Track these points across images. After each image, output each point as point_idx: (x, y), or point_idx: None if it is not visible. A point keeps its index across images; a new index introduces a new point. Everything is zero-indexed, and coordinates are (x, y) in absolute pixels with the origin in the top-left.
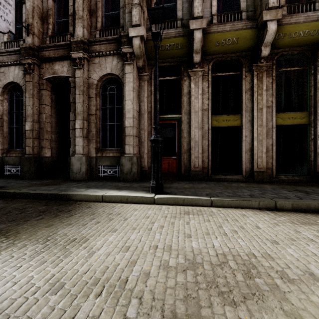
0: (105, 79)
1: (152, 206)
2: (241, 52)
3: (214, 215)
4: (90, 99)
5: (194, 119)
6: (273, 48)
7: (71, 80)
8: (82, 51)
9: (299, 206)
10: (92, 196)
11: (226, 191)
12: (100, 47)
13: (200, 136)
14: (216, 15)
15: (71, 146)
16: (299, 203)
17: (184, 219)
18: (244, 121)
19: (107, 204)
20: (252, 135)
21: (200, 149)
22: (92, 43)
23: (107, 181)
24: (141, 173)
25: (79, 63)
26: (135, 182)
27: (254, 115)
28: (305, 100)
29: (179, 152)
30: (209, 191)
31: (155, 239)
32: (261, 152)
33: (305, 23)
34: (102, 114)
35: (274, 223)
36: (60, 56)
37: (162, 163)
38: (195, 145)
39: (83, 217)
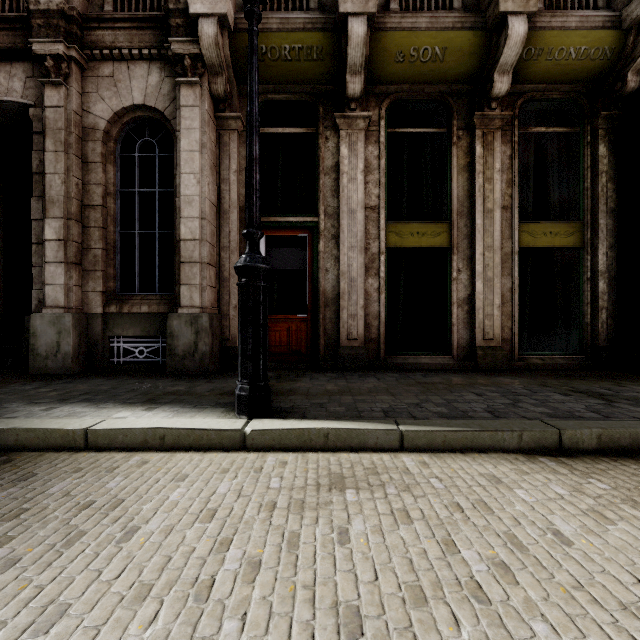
0: (129, 120)
1: (237, 457)
2: (451, 84)
3: (416, 485)
4: (88, 168)
5: (347, 228)
6: (516, 81)
7: (33, 114)
8: (62, 39)
9: (615, 440)
10: (55, 433)
11: (428, 398)
12: (114, 36)
13: (361, 268)
14: None
15: (35, 286)
16: (614, 431)
17: (330, 515)
18: (456, 238)
19: (97, 457)
20: (473, 268)
21: (361, 297)
22: (92, 22)
23: (131, 376)
24: (222, 355)
25: (55, 69)
26: (204, 379)
27: (477, 224)
28: (574, 198)
29: (313, 305)
30: (389, 402)
31: None
32: (491, 305)
33: (580, 31)
34: (123, 209)
35: (593, 511)
36: (0, 48)
37: (274, 329)
38: (351, 288)
39: None
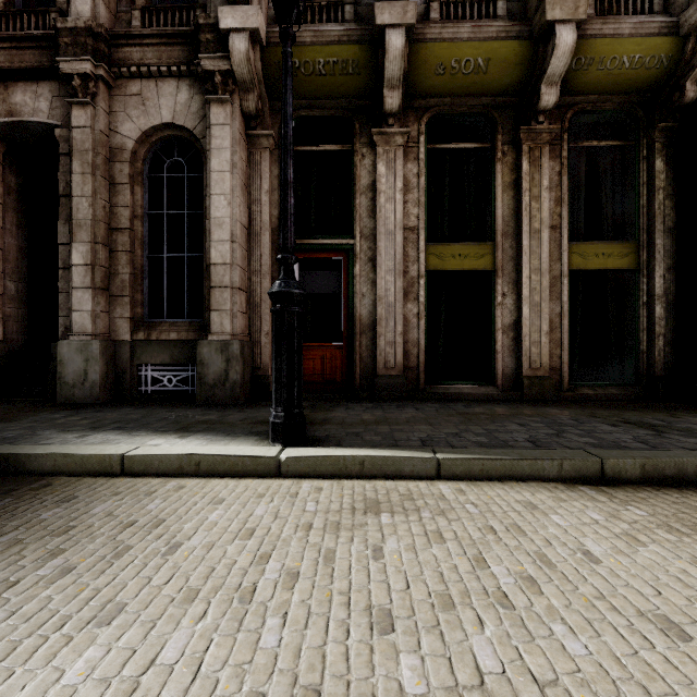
0: (157, 139)
1: (272, 483)
2: (495, 96)
3: (451, 510)
4: (115, 190)
5: (385, 250)
6: (565, 92)
7: (59, 135)
8: (90, 57)
9: (660, 470)
10: (92, 459)
11: (469, 428)
12: (142, 53)
13: (399, 293)
14: (438, 1)
15: (61, 312)
16: (659, 461)
17: (364, 535)
18: (501, 260)
19: (134, 482)
20: (519, 292)
21: (399, 323)
22: (120, 39)
23: (160, 405)
24: (253, 384)
25: (82, 88)
26: (235, 408)
27: (524, 245)
28: (628, 217)
29: (348, 331)
30: (427, 431)
31: (260, 654)
32: (538, 331)
33: (634, 38)
34: (151, 232)
35: (626, 534)
36: (27, 68)
37: (308, 357)
38: (388, 313)
39: (22, 548)
